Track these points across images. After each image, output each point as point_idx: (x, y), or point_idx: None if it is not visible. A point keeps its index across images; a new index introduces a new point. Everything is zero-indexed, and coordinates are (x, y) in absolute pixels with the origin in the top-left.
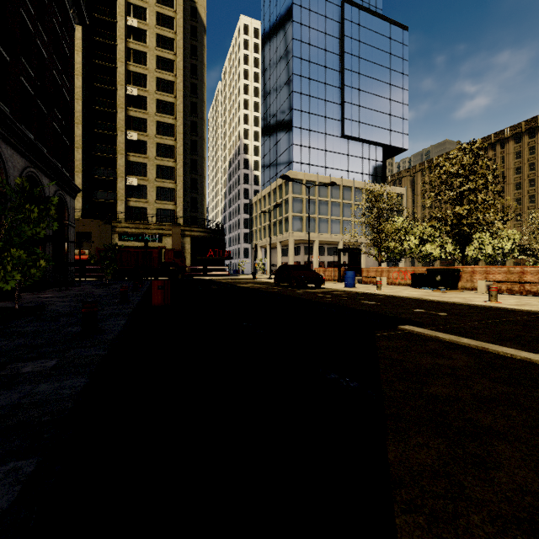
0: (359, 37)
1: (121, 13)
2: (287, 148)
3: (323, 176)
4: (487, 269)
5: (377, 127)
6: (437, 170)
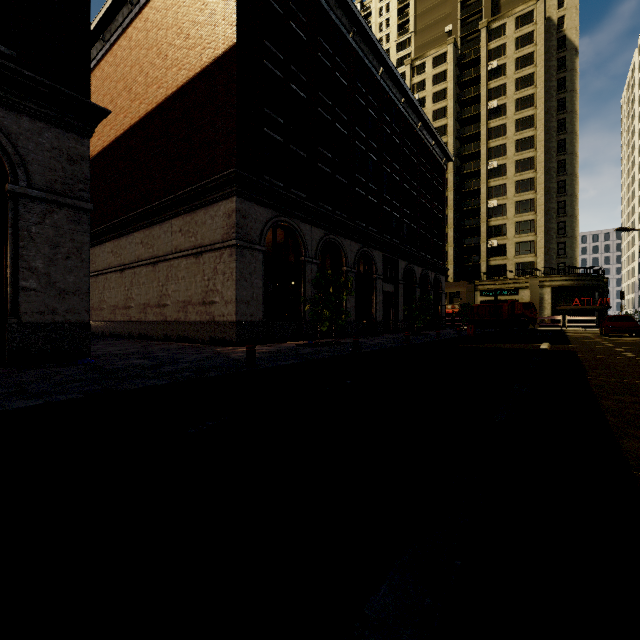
0: None
1: (483, 103)
2: None
3: None
4: None
5: None
6: None
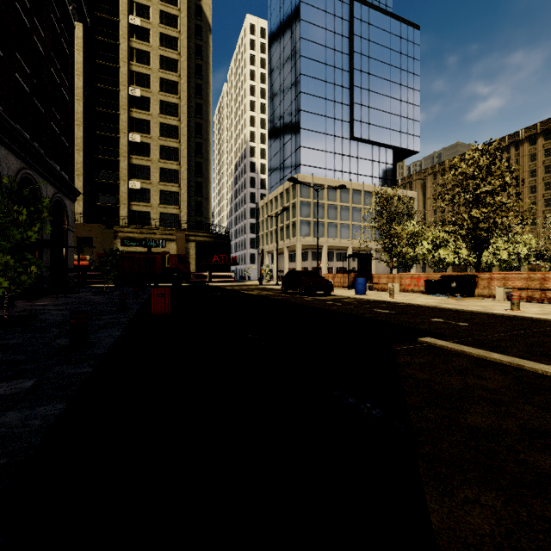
0: (368, 36)
1: (124, 11)
2: (295, 151)
3: (332, 179)
4: (505, 275)
5: (387, 129)
6: (452, 172)
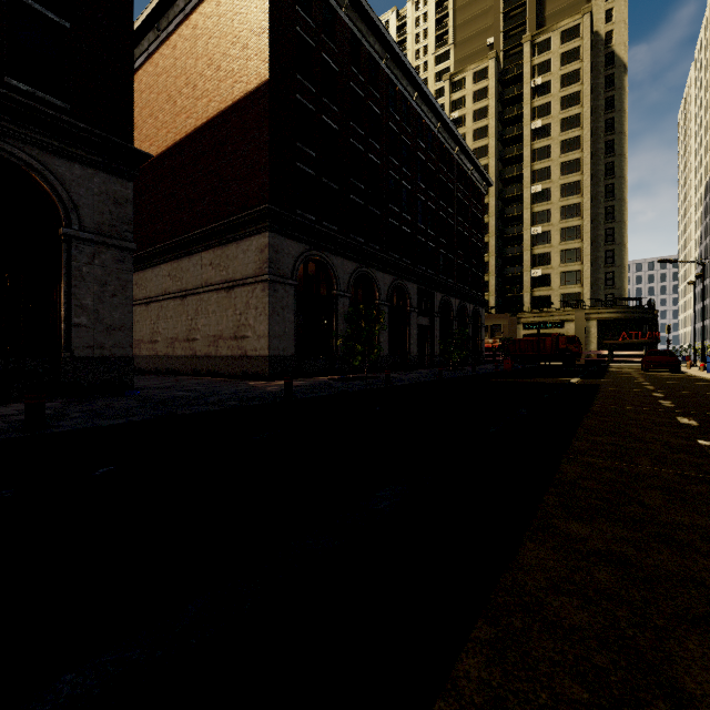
0: None
1: (526, 122)
2: None
3: None
4: None
5: None
6: None
